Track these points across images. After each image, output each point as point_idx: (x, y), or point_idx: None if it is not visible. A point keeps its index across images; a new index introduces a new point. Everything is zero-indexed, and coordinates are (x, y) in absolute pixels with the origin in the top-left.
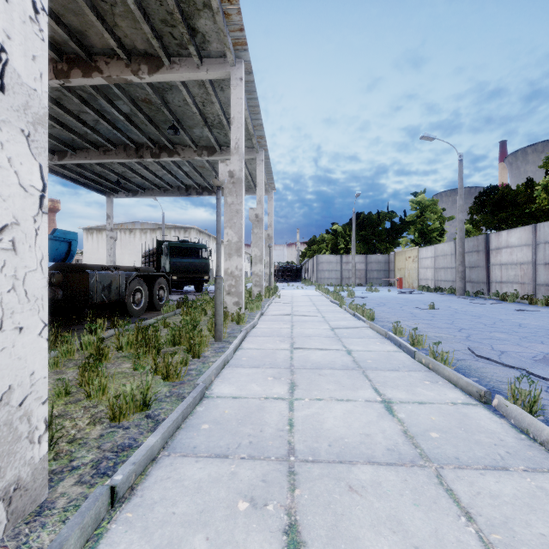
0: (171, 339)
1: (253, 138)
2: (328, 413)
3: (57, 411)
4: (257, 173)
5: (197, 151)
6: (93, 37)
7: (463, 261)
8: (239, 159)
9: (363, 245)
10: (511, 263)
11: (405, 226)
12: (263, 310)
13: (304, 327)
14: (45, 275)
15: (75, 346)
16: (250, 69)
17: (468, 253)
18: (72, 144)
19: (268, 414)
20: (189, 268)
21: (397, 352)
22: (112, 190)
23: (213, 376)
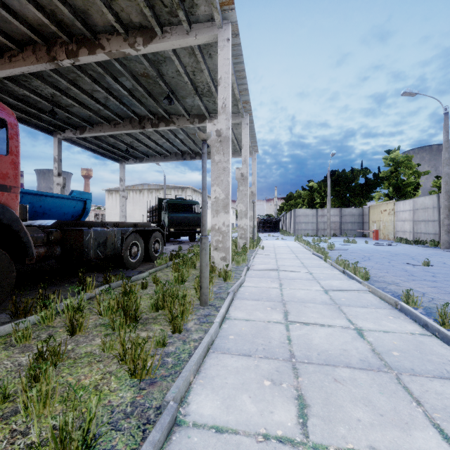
0: (155, 303)
1: (239, 103)
2: None
3: None
4: (243, 136)
5: (190, 119)
6: (94, 15)
7: (449, 214)
8: (226, 117)
9: (337, 200)
10: None
11: (379, 182)
12: (249, 265)
13: (293, 287)
14: None
15: (53, 312)
16: (236, 30)
17: None
18: (89, 120)
19: None
20: (183, 221)
21: (425, 336)
22: (124, 157)
23: (191, 375)
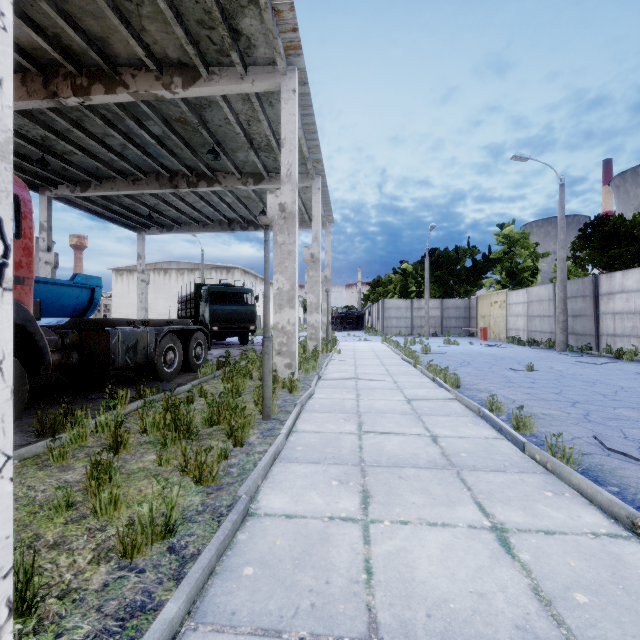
0: (208, 417)
1: (308, 162)
2: (418, 548)
3: (53, 536)
4: (313, 204)
5: (242, 179)
6: (116, 45)
7: (565, 308)
8: (292, 188)
9: (438, 288)
10: (628, 312)
11: (489, 265)
12: (321, 373)
13: (372, 397)
14: (8, 383)
15: (88, 429)
16: (304, 78)
17: (571, 298)
18: (96, 173)
19: (336, 550)
20: (232, 316)
21: (498, 439)
22: (144, 225)
23: (259, 479)
